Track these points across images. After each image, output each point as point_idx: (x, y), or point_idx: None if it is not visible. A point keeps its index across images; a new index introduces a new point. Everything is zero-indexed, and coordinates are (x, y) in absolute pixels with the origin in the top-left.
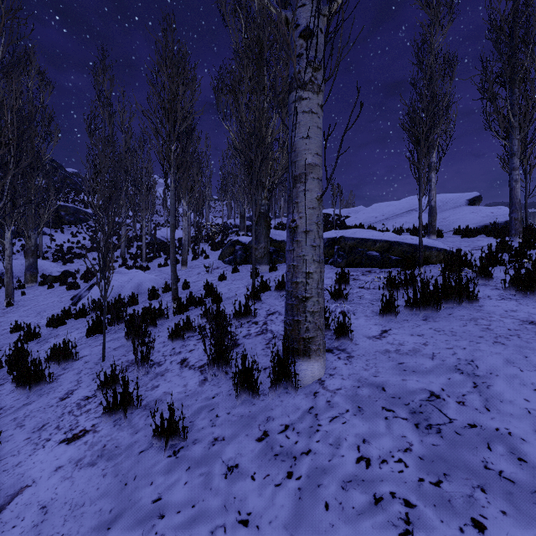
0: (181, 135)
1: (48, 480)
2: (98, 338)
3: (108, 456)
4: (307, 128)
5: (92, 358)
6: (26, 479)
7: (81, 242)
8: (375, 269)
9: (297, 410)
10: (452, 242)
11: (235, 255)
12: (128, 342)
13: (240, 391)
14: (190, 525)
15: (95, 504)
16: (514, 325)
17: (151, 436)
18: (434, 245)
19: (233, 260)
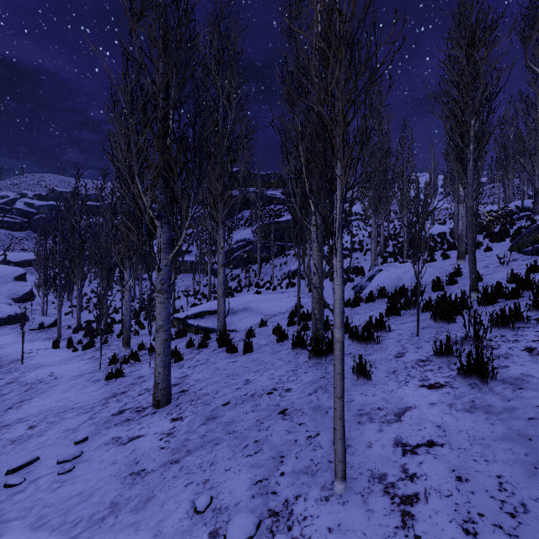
0: (482, 104)
1: (429, 409)
2: (396, 319)
3: (484, 410)
4: None
5: (403, 332)
6: (406, 402)
7: (344, 245)
8: None
9: None
10: None
11: None
12: (435, 323)
13: None
14: None
15: (499, 443)
16: None
17: (534, 408)
18: None
19: None
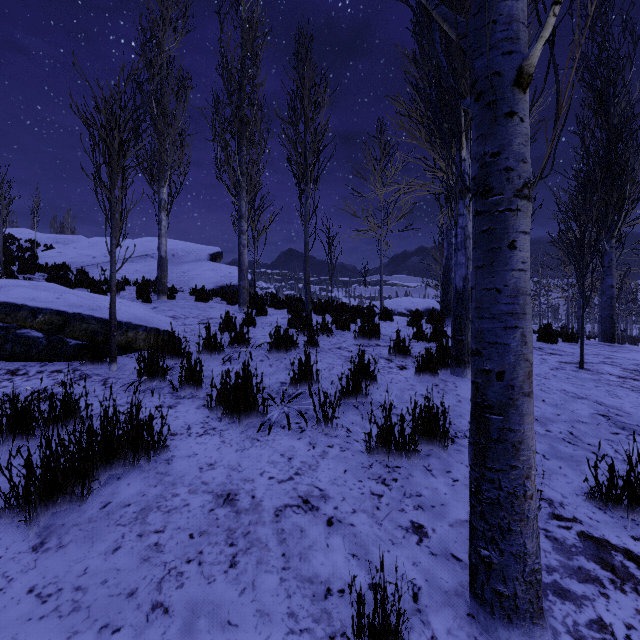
0: None
1: None
2: None
3: None
4: None
5: None
6: None
7: None
8: (33, 364)
9: None
10: (183, 308)
11: None
12: None
13: None
14: None
15: None
16: (203, 515)
17: None
18: (144, 321)
19: None
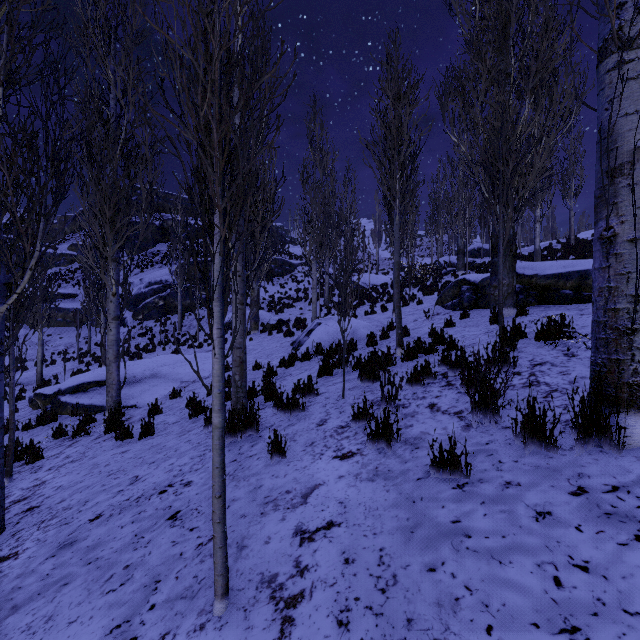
0: (406, 160)
1: (336, 484)
2: (328, 379)
3: (384, 477)
4: (634, 100)
5: (331, 395)
6: (317, 479)
7: (288, 293)
8: None
9: (628, 473)
10: None
11: (461, 298)
12: (362, 383)
13: (528, 440)
14: (506, 552)
15: (389, 511)
16: None
17: (423, 468)
18: None
19: (457, 303)
